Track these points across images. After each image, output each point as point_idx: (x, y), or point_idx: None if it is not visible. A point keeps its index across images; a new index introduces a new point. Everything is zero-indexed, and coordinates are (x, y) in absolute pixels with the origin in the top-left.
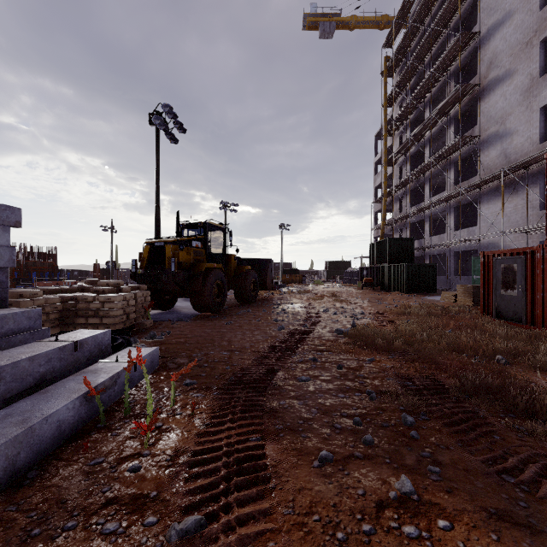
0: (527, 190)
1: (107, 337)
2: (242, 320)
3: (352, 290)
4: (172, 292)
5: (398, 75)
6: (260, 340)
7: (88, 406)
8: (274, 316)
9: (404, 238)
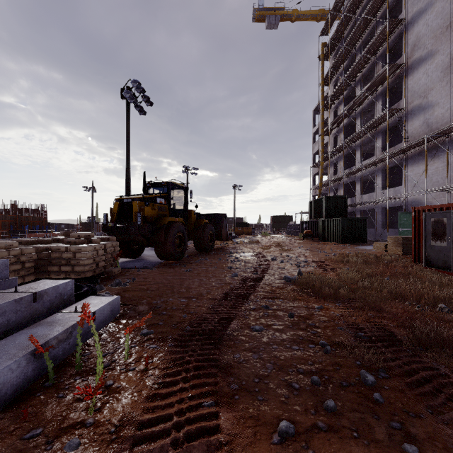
0: (447, 154)
1: (69, 286)
2: (200, 267)
3: (294, 240)
4: (139, 243)
5: (333, 59)
6: (215, 287)
7: (37, 363)
8: (228, 264)
9: (339, 196)
